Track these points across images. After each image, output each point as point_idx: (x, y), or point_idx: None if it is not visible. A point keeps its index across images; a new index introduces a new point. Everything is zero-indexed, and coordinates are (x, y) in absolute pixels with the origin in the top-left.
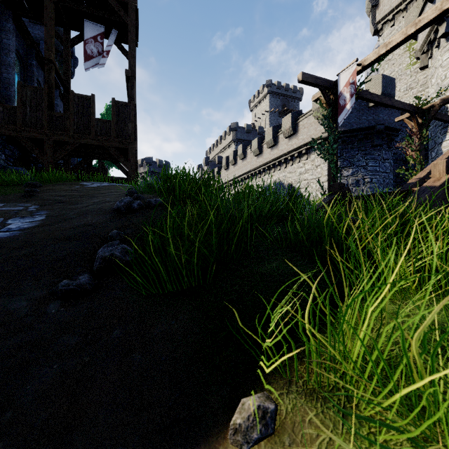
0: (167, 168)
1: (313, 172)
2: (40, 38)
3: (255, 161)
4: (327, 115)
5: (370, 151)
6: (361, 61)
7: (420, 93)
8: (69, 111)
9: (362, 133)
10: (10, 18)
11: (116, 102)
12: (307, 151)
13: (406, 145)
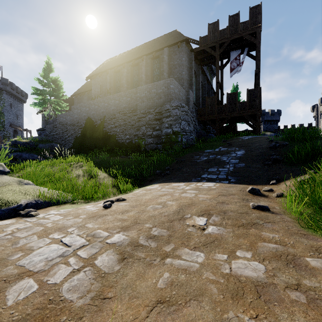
0: (278, 114)
1: None
2: None
3: None
4: None
5: None
6: None
7: None
8: (222, 101)
9: None
10: (200, 69)
11: (249, 90)
12: None
13: None
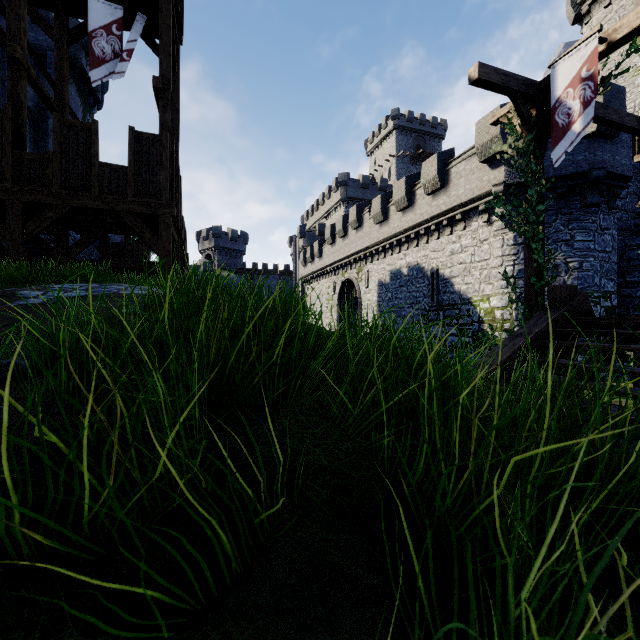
0: (244, 241)
1: (476, 250)
2: (48, 47)
3: (376, 231)
4: (524, 148)
5: (577, 216)
6: (606, 33)
7: None
8: None
9: (564, 184)
10: None
11: (136, 134)
12: (465, 216)
13: None
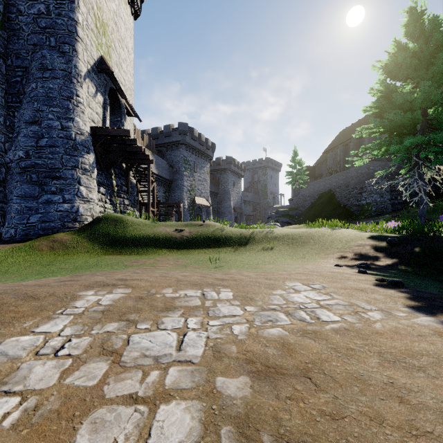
0: None
1: None
2: None
3: None
4: None
5: None
6: None
7: None
8: None
9: None
10: None
11: None
12: None
13: None
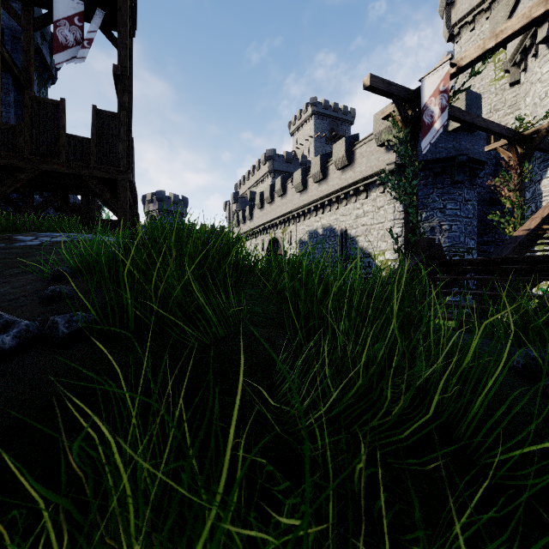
0: (184, 205)
1: (375, 215)
2: (5, 25)
3: (297, 198)
4: (403, 138)
5: (448, 190)
6: (456, 60)
7: (508, 116)
8: None
9: (439, 166)
10: None
11: (98, 112)
12: (366, 188)
13: (501, 183)
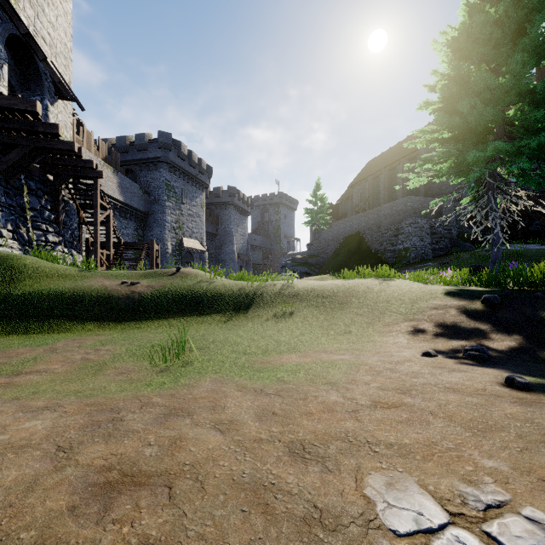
0: None
1: None
2: None
3: None
4: None
5: None
6: None
7: None
8: None
9: None
10: None
11: None
12: None
13: None
